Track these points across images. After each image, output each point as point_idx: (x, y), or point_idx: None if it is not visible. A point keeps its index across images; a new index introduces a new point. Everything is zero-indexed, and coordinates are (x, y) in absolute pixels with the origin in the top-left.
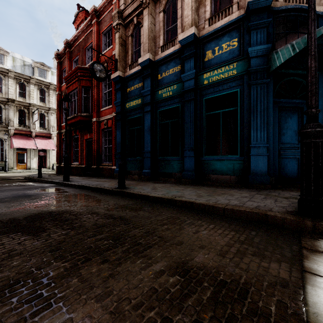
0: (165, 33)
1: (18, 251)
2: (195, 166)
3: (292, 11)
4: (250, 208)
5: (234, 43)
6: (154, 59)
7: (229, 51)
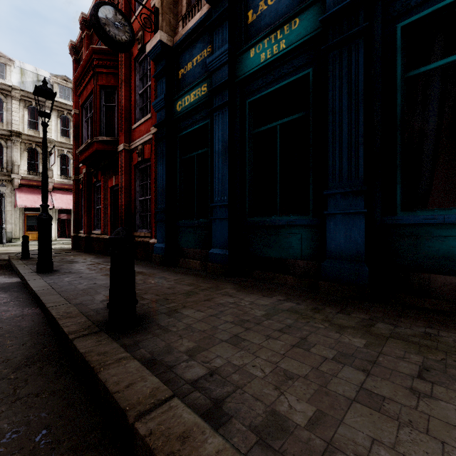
0: None
1: None
2: (365, 243)
3: None
4: None
5: None
6: None
7: None
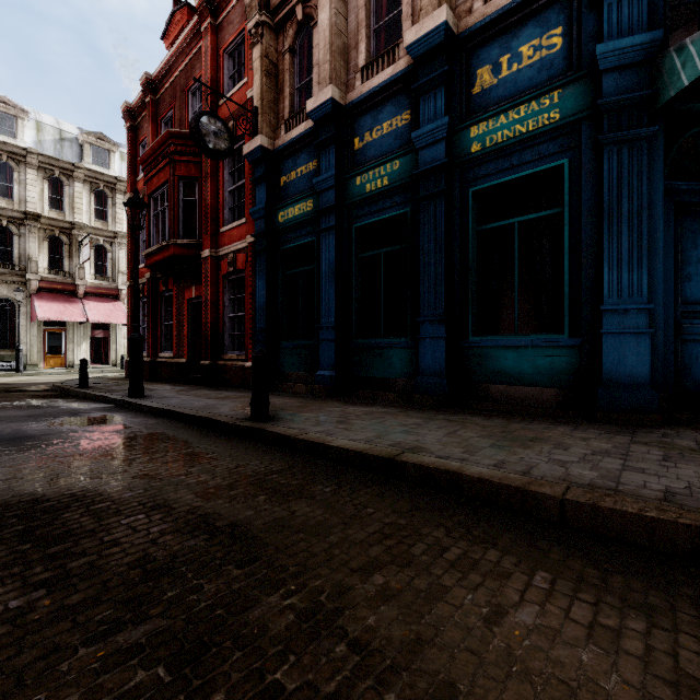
0: (372, 35)
1: None
2: (447, 362)
3: None
4: (647, 500)
5: (553, 41)
6: (345, 100)
7: (540, 62)
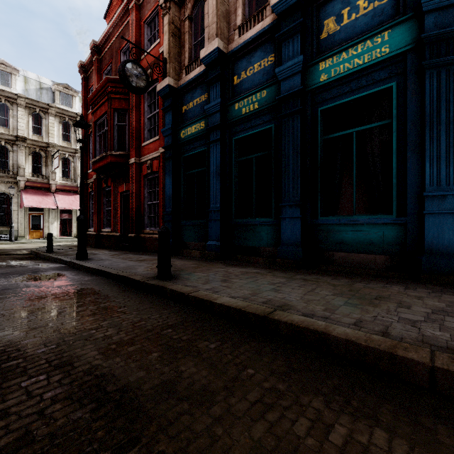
0: (246, 3)
1: None
2: (302, 235)
3: None
4: None
5: None
6: (227, 50)
7: (373, 11)
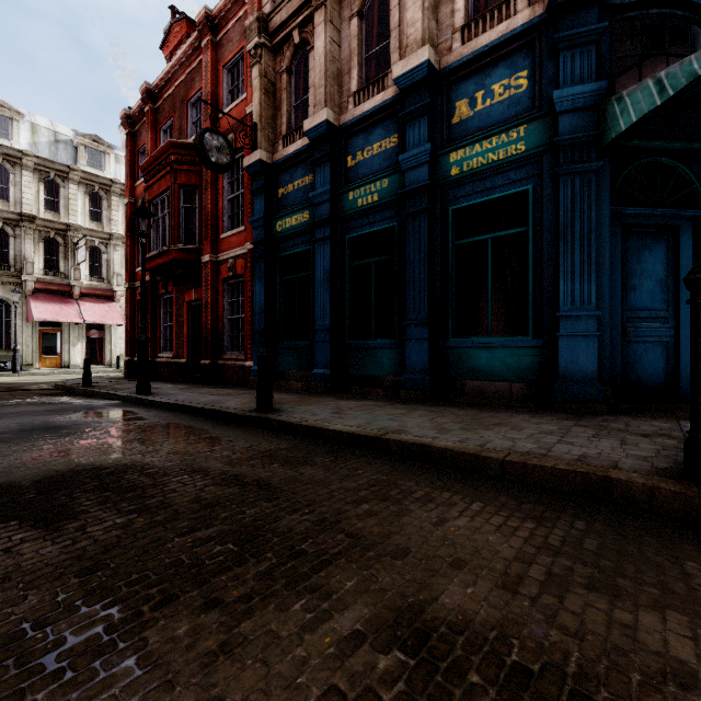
0: (363, 63)
1: (1, 573)
2: (430, 361)
3: (655, 6)
4: (564, 460)
5: (520, 82)
6: (339, 121)
7: (509, 99)
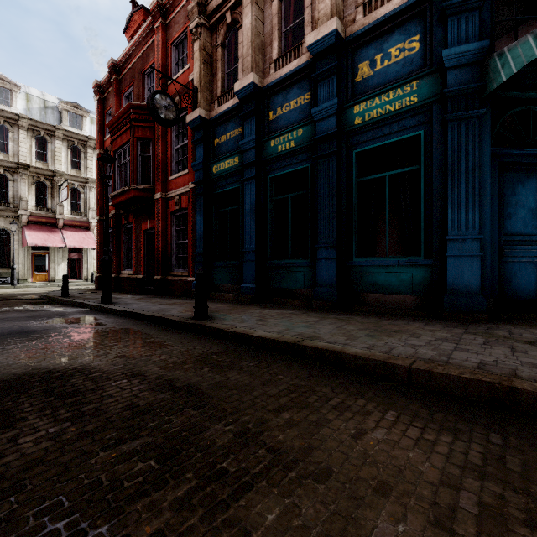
0: (282, 36)
1: None
2: (337, 277)
3: None
4: (466, 368)
5: (413, 45)
6: (262, 84)
7: (404, 60)
